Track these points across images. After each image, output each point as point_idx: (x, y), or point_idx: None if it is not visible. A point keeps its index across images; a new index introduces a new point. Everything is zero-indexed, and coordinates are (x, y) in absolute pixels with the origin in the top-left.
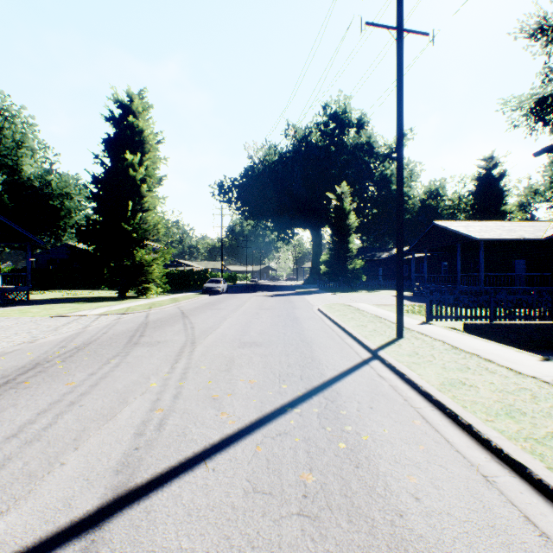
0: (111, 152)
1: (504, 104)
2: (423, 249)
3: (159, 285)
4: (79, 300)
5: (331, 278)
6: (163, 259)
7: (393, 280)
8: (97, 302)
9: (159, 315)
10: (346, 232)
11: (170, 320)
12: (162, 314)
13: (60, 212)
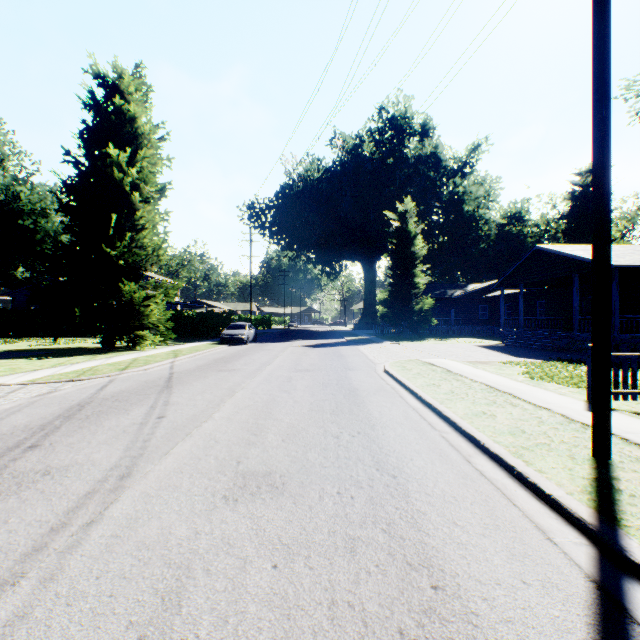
0: (87, 145)
1: (627, 87)
2: (518, 283)
3: (159, 332)
4: (41, 353)
5: (391, 322)
6: (166, 296)
7: (469, 324)
8: (60, 358)
9: (125, 385)
10: (411, 262)
11: (135, 395)
12: (131, 383)
13: (34, 235)
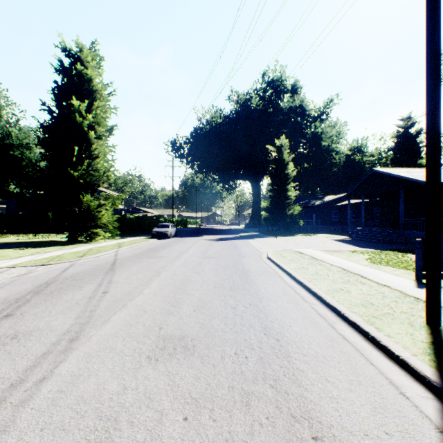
0: (57, 98)
1: None
2: (361, 195)
3: (108, 230)
4: (24, 245)
5: (271, 223)
6: (113, 205)
7: (326, 224)
8: (38, 248)
9: (81, 268)
10: (285, 180)
11: (88, 276)
12: (86, 266)
13: (21, 161)
